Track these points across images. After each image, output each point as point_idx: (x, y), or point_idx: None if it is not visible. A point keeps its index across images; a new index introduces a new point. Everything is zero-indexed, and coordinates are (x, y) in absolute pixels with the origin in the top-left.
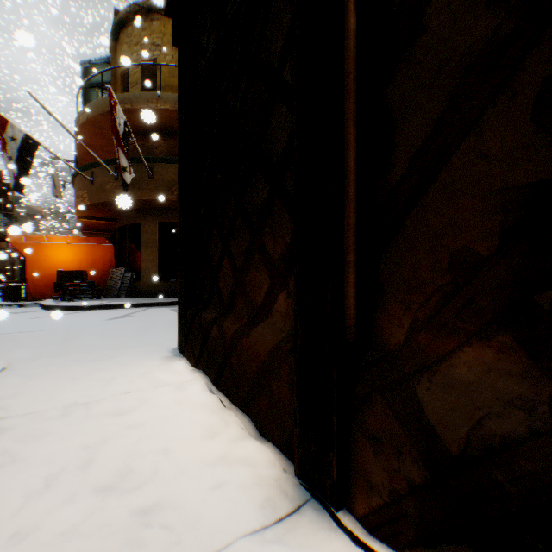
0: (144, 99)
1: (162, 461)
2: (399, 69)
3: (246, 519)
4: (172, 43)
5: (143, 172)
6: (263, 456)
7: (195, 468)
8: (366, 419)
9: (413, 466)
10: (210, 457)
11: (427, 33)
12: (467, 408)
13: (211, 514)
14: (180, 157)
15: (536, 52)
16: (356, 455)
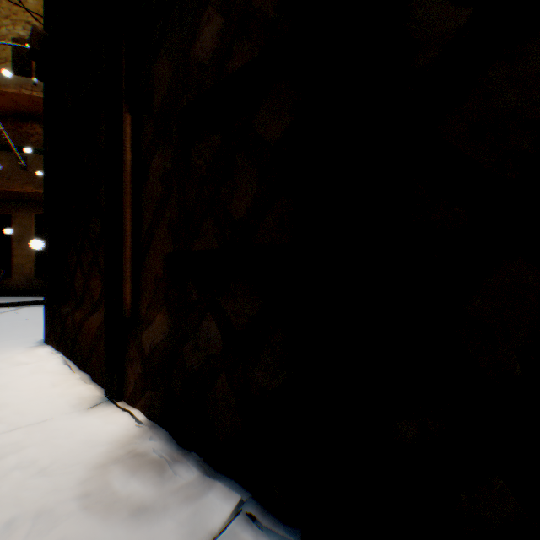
0: (17, 84)
1: (15, 399)
2: (143, 190)
3: (63, 411)
4: (40, 79)
5: (16, 161)
6: (89, 389)
7: (38, 399)
8: (129, 352)
9: (140, 366)
10: (52, 394)
11: (149, 180)
12: (152, 337)
13: (43, 412)
14: (47, 178)
15: (168, 207)
16: (126, 371)
